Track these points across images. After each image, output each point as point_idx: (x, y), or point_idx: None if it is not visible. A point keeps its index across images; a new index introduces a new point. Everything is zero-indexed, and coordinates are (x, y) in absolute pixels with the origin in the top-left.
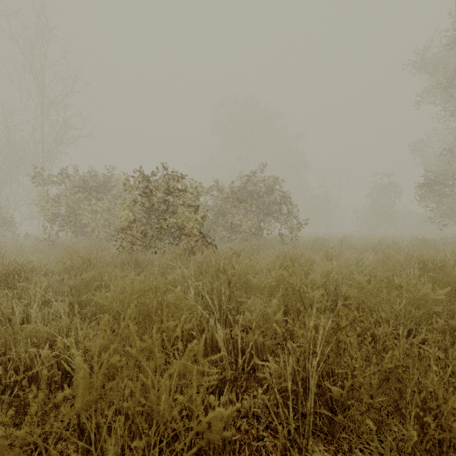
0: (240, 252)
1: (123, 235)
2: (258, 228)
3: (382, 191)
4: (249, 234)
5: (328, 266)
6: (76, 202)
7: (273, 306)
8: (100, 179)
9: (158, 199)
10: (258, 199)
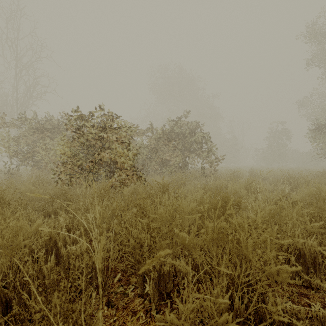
0: (167, 186)
1: (62, 169)
2: (184, 162)
3: (276, 135)
4: (177, 167)
5: (269, 206)
6: (34, 141)
7: (216, 293)
8: (55, 122)
9: (93, 136)
10: (184, 139)
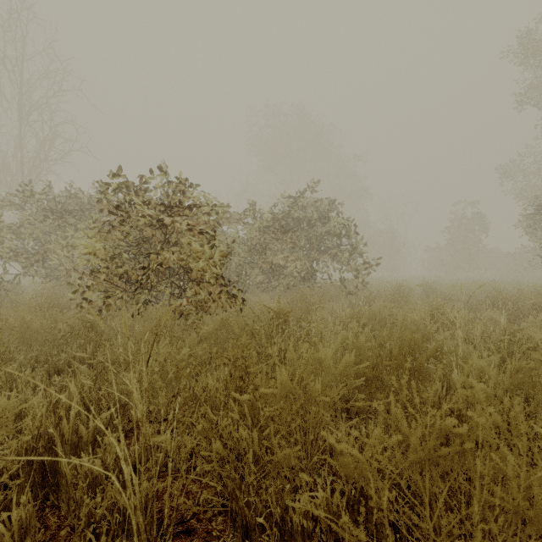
0: (286, 316)
1: (90, 281)
2: (309, 270)
3: (462, 224)
4: (297, 278)
5: (514, 363)
6: (47, 233)
7: None
8: (84, 200)
9: (147, 221)
10: (310, 230)
